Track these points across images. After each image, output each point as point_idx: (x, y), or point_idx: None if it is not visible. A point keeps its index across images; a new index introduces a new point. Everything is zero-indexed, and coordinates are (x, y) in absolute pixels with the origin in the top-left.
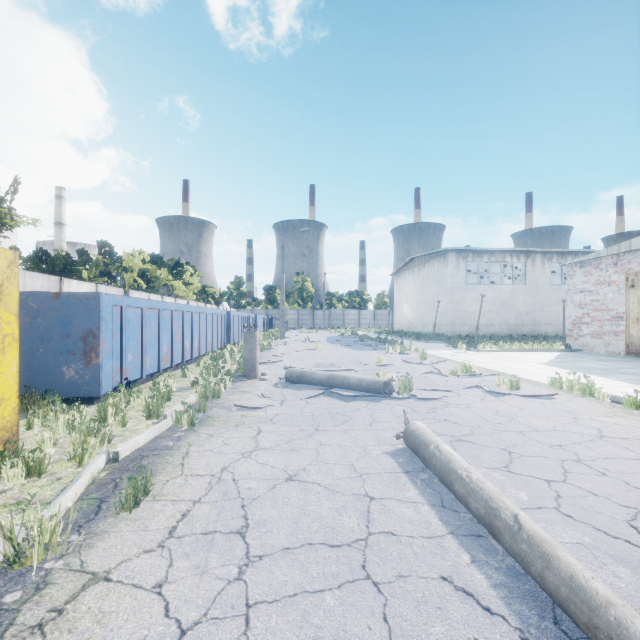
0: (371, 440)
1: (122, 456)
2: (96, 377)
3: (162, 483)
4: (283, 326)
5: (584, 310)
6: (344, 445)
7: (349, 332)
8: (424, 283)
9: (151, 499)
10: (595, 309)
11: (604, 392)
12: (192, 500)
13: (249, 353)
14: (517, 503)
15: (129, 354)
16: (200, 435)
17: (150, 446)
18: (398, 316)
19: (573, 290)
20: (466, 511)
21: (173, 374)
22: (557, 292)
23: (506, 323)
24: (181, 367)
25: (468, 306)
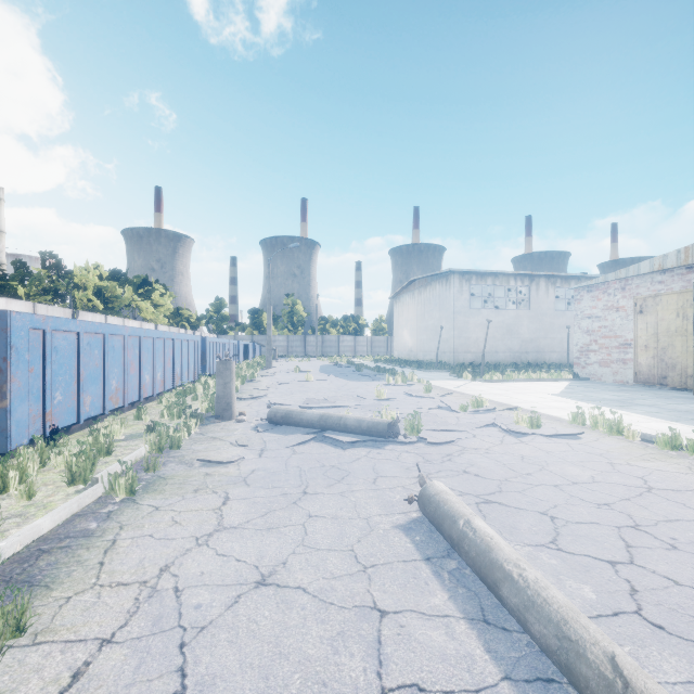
0: (376, 507)
1: (6, 555)
2: (1, 426)
3: (57, 605)
4: (270, 354)
5: (592, 337)
6: (341, 516)
7: (344, 360)
8: (425, 307)
9: (28, 642)
10: (603, 336)
11: (634, 430)
12: (99, 639)
13: (223, 388)
14: (584, 607)
15: (57, 393)
16: (141, 509)
17: (60, 532)
18: (397, 343)
19: (580, 316)
20: (520, 629)
21: (126, 415)
22: (561, 318)
23: (510, 350)
24: (136, 406)
25: (472, 332)
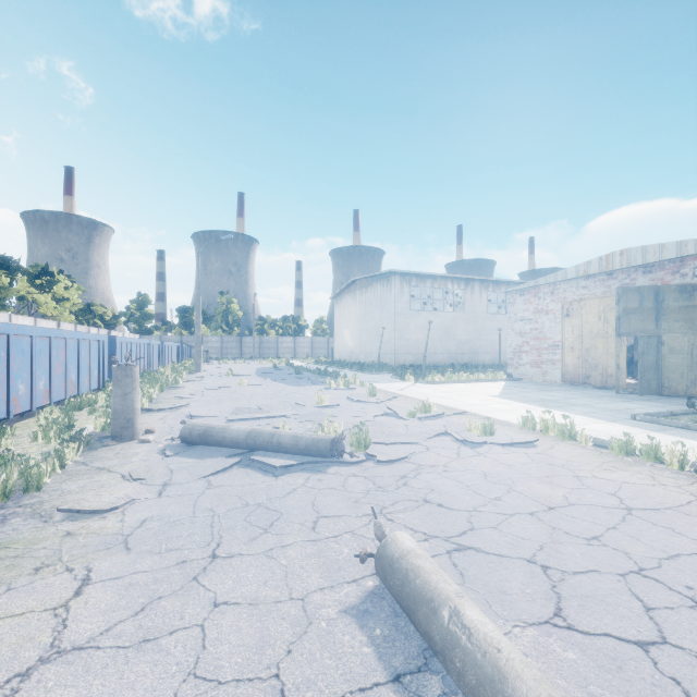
0: (316, 573)
1: None
2: None
3: None
4: (199, 356)
5: (524, 339)
6: (263, 600)
7: (283, 363)
8: (367, 308)
9: None
10: (534, 338)
11: (587, 434)
12: None
13: (121, 401)
14: None
15: None
16: None
17: None
18: (338, 344)
19: (514, 318)
20: None
21: None
22: (493, 321)
23: (448, 352)
24: None
25: (412, 334)
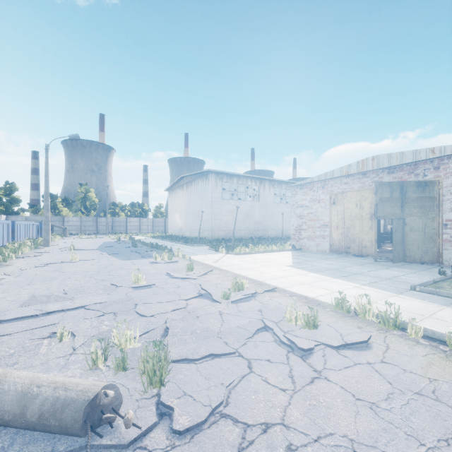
0: None
1: None
2: None
3: None
4: (47, 233)
5: (303, 220)
6: None
7: (127, 237)
8: (191, 197)
9: None
10: (310, 219)
11: (417, 325)
12: None
13: None
14: None
15: None
16: None
17: None
18: (171, 223)
19: (296, 205)
20: None
21: None
22: (277, 208)
23: (248, 229)
24: None
25: (224, 216)
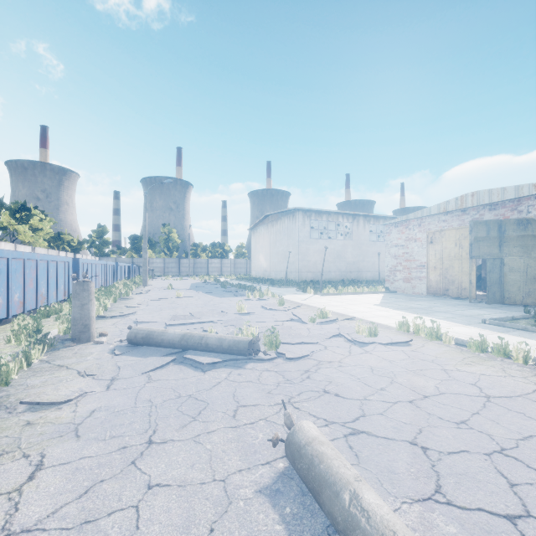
0: (236, 456)
1: None
2: None
3: None
4: (146, 274)
5: (398, 260)
6: (190, 482)
7: (212, 279)
8: (277, 237)
9: None
10: (405, 260)
11: (450, 336)
12: None
13: (79, 310)
14: None
15: None
16: None
17: None
18: (255, 265)
19: (390, 245)
20: None
21: None
22: (373, 247)
23: (339, 270)
24: None
25: (312, 256)
